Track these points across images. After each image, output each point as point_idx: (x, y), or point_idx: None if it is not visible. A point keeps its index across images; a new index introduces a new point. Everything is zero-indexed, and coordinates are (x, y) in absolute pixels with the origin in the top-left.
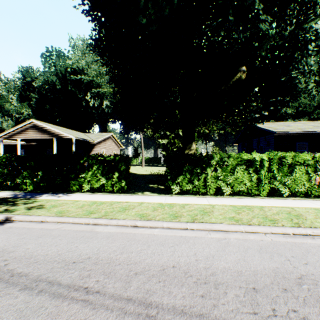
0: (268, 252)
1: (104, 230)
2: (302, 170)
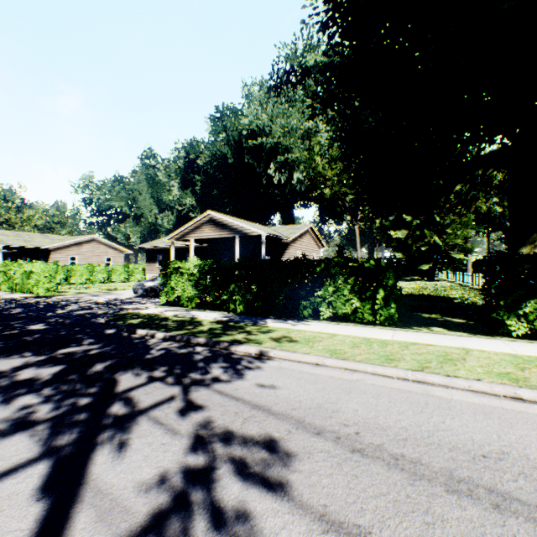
0: None
1: (453, 396)
2: None
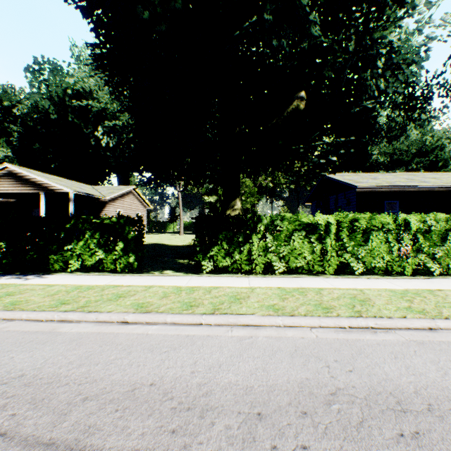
0: (304, 355)
1: (73, 329)
2: (381, 238)
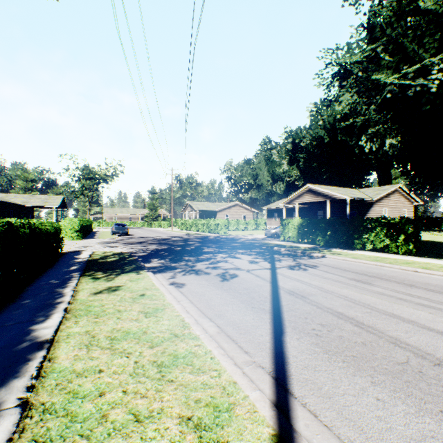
0: None
1: (388, 269)
2: None
